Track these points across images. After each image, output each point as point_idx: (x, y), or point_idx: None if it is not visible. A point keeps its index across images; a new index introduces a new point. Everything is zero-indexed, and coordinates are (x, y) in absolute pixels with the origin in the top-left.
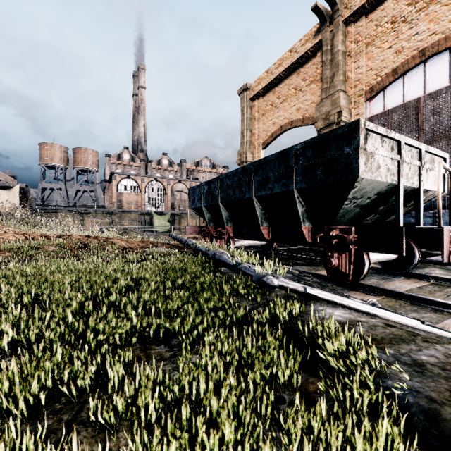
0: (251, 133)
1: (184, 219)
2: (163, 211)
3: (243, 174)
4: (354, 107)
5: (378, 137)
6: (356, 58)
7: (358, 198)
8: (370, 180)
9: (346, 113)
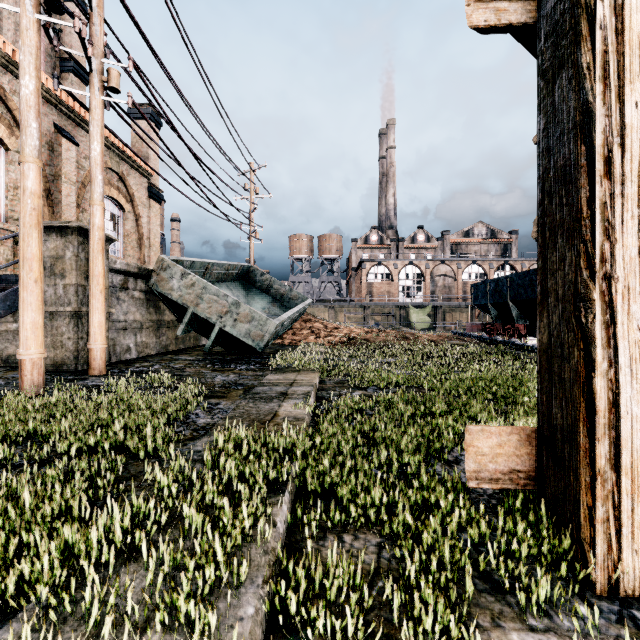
0: None
1: (449, 313)
2: (421, 302)
3: (535, 275)
4: None
5: None
6: None
7: None
8: None
9: None
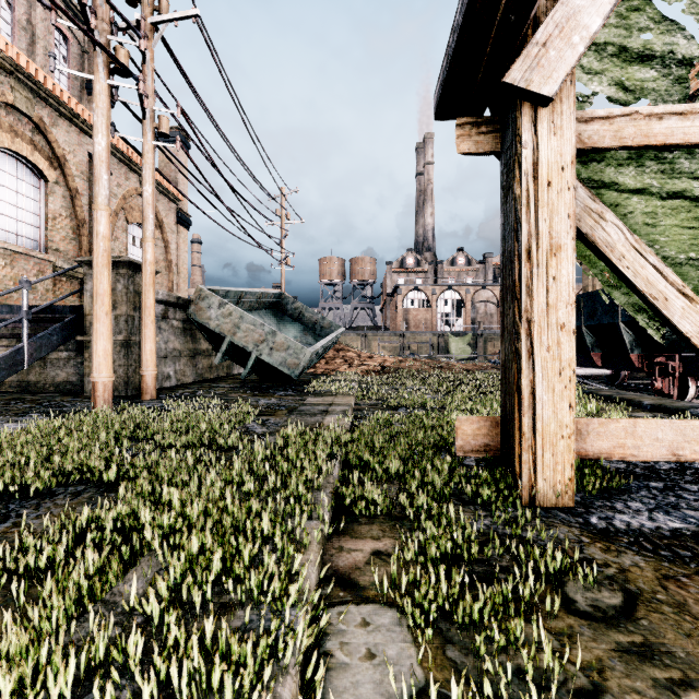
0: None
1: (491, 341)
2: (461, 330)
3: None
4: None
5: None
6: None
7: None
8: None
9: None
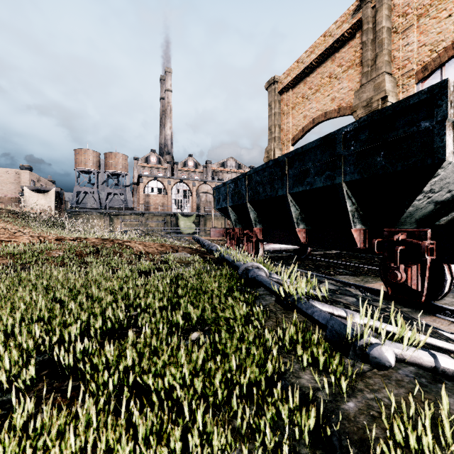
0: (280, 129)
1: (209, 221)
2: (188, 212)
3: (275, 168)
4: (401, 91)
5: None
6: (405, 33)
7: (435, 191)
8: None
9: (392, 98)
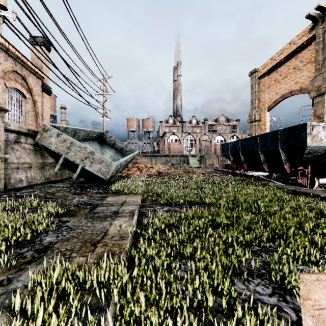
0: (259, 101)
1: (208, 159)
2: (194, 154)
3: (253, 140)
4: None
5: (321, 127)
6: None
7: (312, 153)
8: (315, 146)
9: None
